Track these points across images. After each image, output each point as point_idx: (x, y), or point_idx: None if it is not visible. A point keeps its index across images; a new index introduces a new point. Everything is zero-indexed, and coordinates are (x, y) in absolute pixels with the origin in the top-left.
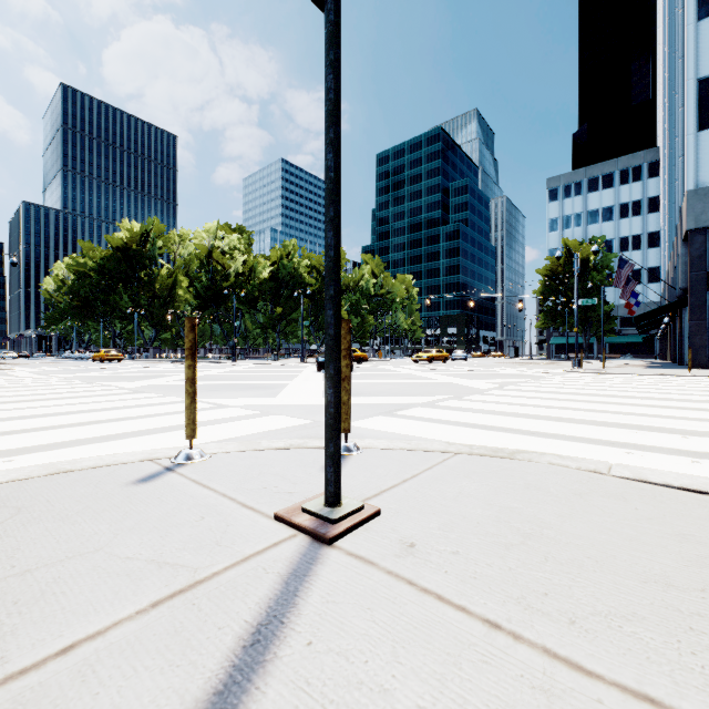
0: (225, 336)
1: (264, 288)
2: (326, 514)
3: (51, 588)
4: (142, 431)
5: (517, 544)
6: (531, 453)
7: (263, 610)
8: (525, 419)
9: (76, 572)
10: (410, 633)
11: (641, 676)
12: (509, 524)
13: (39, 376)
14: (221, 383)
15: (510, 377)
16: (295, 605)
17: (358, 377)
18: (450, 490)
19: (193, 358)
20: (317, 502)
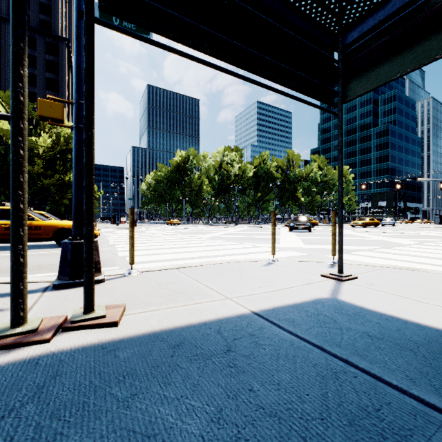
0: (228, 210)
1: (249, 182)
2: (339, 275)
3: (274, 280)
4: (239, 253)
5: (411, 287)
6: (427, 269)
7: (332, 288)
8: (431, 259)
9: (276, 279)
10: (375, 294)
11: (441, 305)
12: (409, 284)
13: (159, 231)
14: (243, 237)
15: (429, 237)
16: (340, 288)
17: (316, 235)
18: (384, 276)
19: (274, 225)
20: (334, 272)
